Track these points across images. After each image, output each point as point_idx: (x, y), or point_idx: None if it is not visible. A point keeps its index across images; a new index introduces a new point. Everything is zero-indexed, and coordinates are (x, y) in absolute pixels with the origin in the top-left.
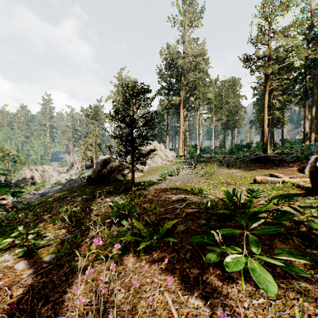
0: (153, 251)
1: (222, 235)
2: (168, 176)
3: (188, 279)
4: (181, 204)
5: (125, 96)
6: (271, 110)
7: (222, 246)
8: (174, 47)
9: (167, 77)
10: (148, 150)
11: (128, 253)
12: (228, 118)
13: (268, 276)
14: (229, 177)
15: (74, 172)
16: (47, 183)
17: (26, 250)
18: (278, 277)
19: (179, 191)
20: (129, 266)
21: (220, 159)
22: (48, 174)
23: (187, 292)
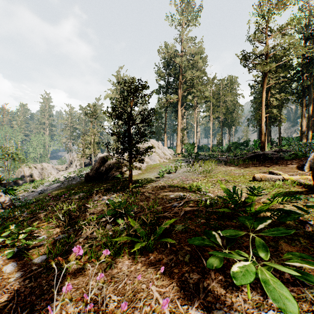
0: (150, 252)
1: (223, 236)
2: (166, 174)
3: (187, 286)
4: (179, 202)
5: (122, 92)
6: (268, 108)
7: (224, 247)
8: (172, 46)
9: (165, 76)
10: (146, 147)
11: (123, 254)
12: (225, 116)
13: (284, 290)
14: (228, 174)
15: (73, 169)
16: (46, 180)
17: (17, 250)
18: (286, 284)
19: (177, 189)
20: (123, 270)
21: (218, 157)
22: (47, 172)
23: (186, 301)
